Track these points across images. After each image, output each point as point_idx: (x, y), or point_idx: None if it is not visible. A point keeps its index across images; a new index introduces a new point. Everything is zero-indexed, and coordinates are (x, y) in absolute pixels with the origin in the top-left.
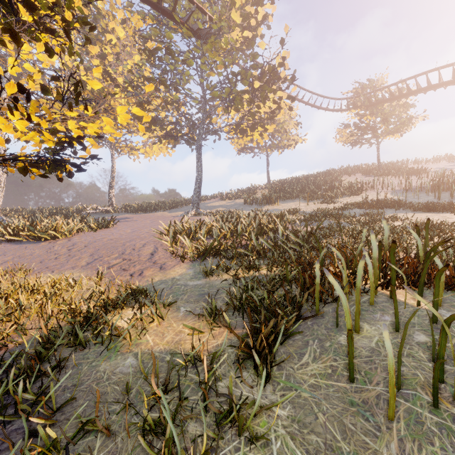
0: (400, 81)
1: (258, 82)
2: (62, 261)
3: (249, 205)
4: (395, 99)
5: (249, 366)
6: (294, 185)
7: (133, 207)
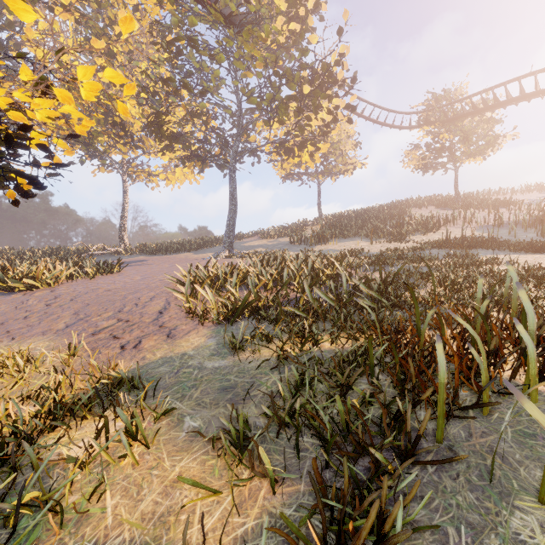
0: (485, 89)
1: (308, 87)
2: (32, 323)
3: (297, 245)
4: (479, 112)
5: None
6: (352, 220)
7: (150, 247)
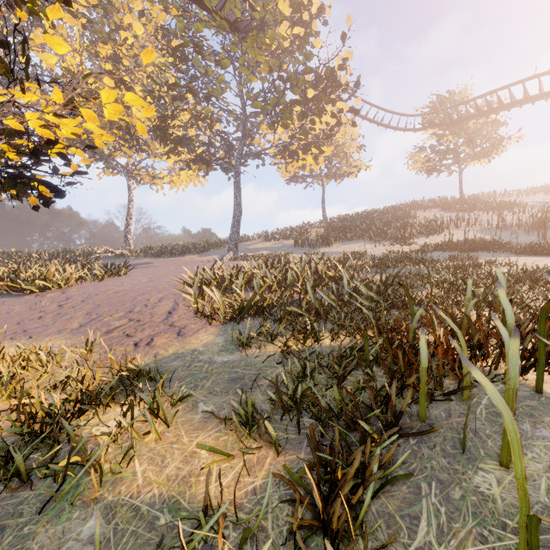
0: (489, 92)
1: (312, 91)
2: (46, 322)
3: (301, 247)
4: (483, 114)
5: (315, 549)
6: (357, 223)
7: (155, 249)
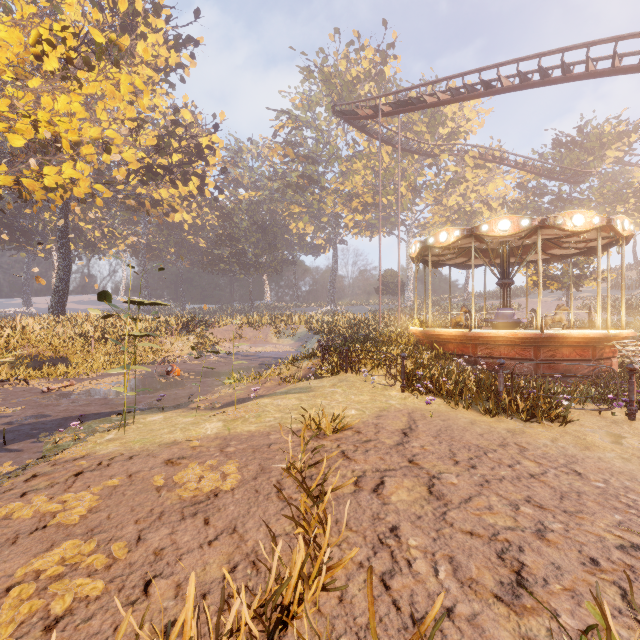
0: None
1: (632, 199)
2: None
3: (618, 290)
4: None
5: None
6: None
7: (492, 295)
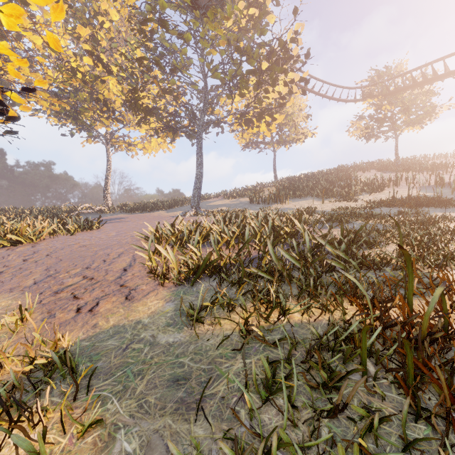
0: (425, 64)
1: (266, 63)
2: (4, 278)
3: (256, 204)
4: (418, 85)
5: None
6: (304, 183)
7: (129, 206)
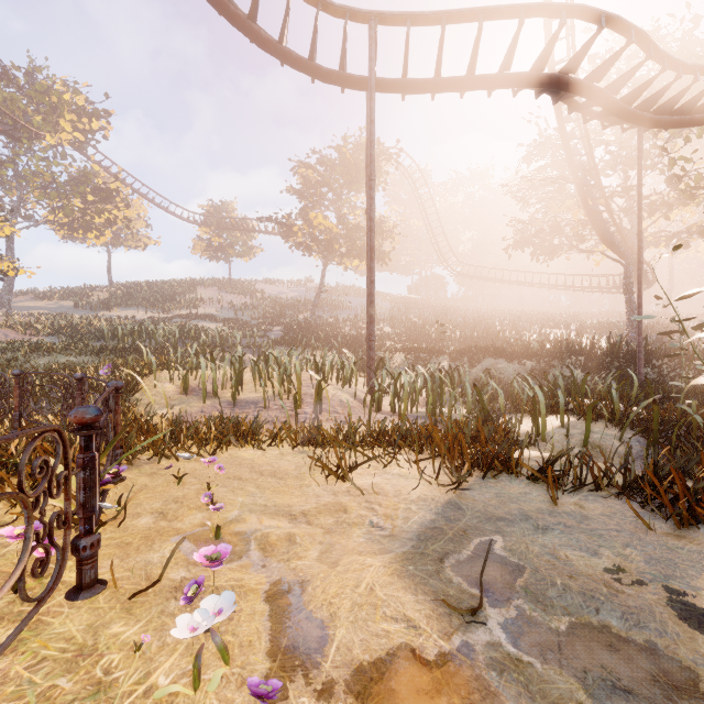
0: (237, 218)
1: (92, 196)
2: None
3: (82, 310)
4: (236, 230)
5: None
6: (142, 292)
7: None
